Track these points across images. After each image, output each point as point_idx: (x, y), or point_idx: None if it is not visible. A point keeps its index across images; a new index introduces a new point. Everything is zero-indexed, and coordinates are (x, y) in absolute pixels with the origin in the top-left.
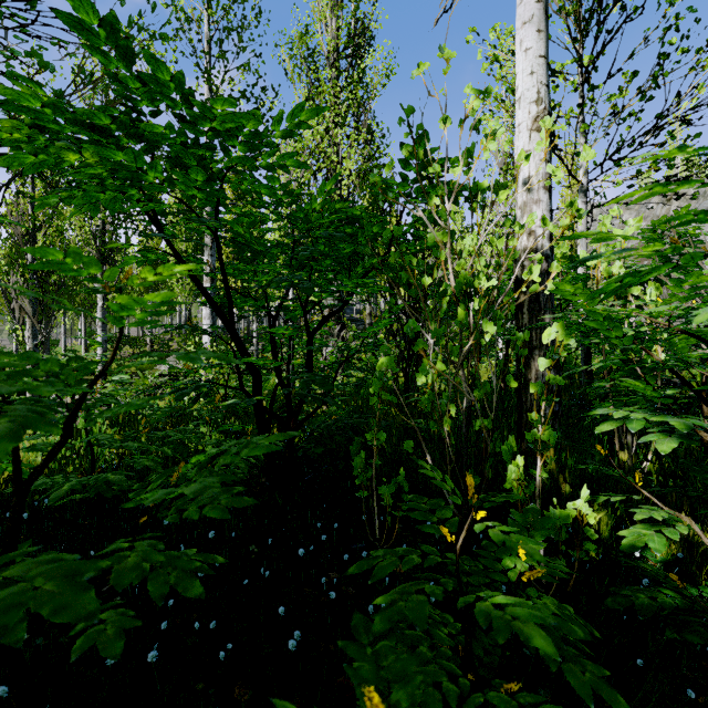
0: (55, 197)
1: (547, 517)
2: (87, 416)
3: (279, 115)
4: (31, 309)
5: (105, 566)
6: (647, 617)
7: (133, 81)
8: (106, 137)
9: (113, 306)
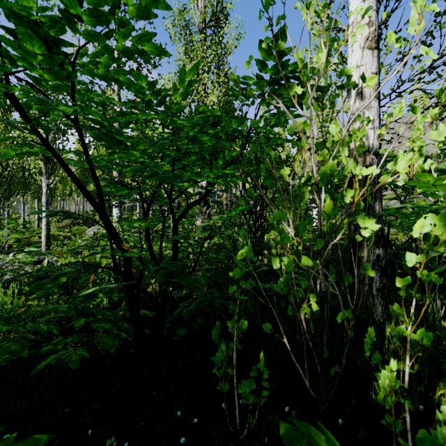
0: None
1: (432, 437)
2: None
3: None
4: None
5: None
6: None
7: None
8: None
9: None
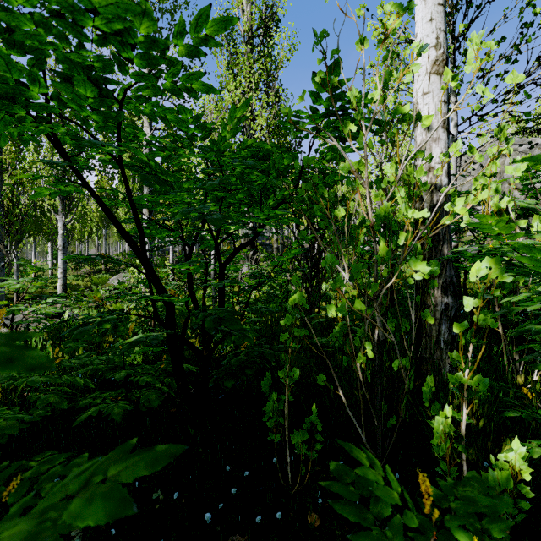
0: None
1: (484, 480)
2: None
3: (180, 24)
4: None
5: None
6: None
7: None
8: None
9: None
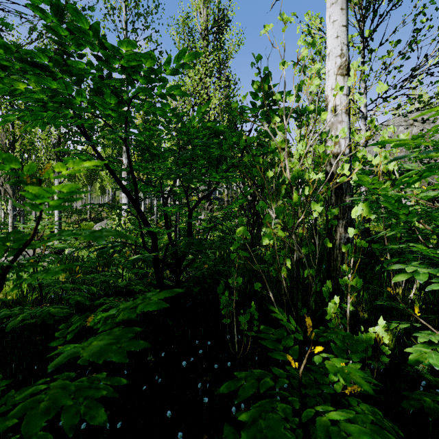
0: (13, 115)
1: (356, 340)
2: (17, 279)
3: (168, 58)
4: (12, 191)
5: (19, 413)
6: (423, 407)
7: (62, 29)
8: (45, 72)
9: (27, 195)
